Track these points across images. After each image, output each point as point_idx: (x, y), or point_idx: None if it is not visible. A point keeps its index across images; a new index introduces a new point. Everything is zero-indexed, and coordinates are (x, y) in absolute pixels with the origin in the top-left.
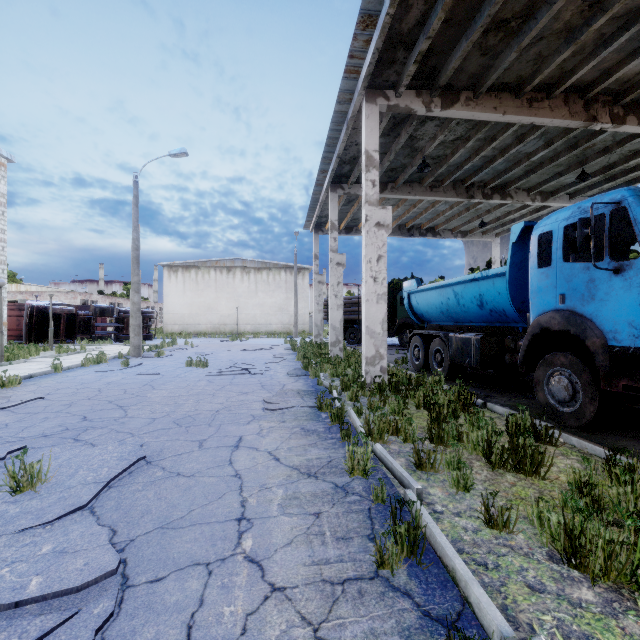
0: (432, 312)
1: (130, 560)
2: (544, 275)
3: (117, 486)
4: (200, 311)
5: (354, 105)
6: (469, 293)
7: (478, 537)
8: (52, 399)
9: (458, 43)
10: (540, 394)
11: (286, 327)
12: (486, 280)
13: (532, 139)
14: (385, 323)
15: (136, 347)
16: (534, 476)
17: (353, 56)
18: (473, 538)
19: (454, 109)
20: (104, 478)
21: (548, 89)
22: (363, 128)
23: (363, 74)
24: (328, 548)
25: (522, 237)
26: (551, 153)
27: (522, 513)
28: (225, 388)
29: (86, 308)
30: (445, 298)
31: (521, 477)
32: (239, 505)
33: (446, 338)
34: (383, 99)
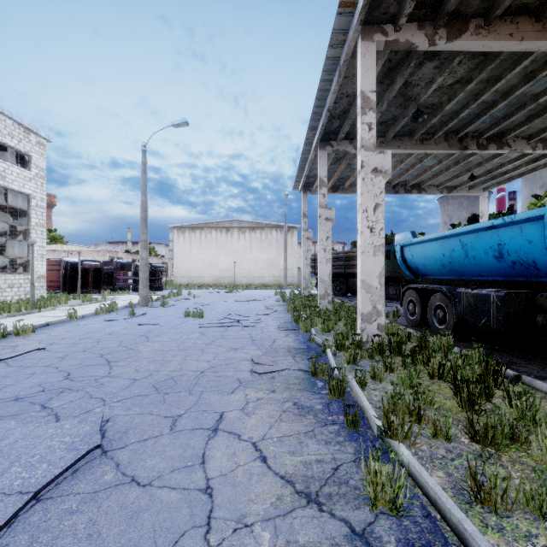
0: (430, 265)
1: None
2: None
3: (47, 499)
4: (203, 266)
5: (348, 46)
6: (483, 243)
7: None
8: (51, 350)
9: None
10: None
11: (277, 280)
12: (509, 227)
13: (543, 76)
14: (383, 277)
15: (144, 297)
16: None
17: None
18: None
19: (462, 39)
20: (33, 485)
21: None
22: (358, 69)
23: (360, 4)
24: None
25: None
26: None
27: None
28: (215, 342)
29: (111, 263)
30: (448, 250)
31: None
32: None
33: (450, 293)
34: (380, 35)
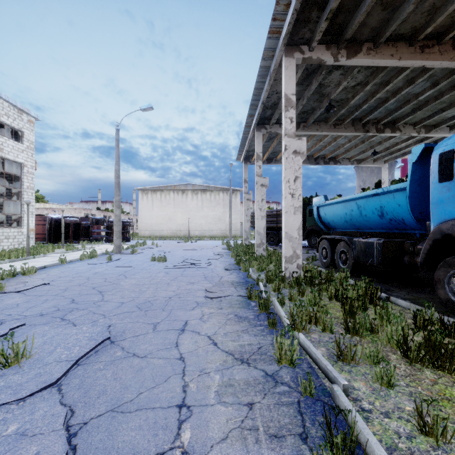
0: (337, 221)
1: (79, 447)
2: (445, 188)
3: (84, 364)
4: (163, 221)
5: (276, 60)
6: (371, 205)
7: (414, 446)
8: (54, 285)
9: (363, 1)
10: (441, 291)
11: (223, 232)
12: (387, 194)
13: (420, 81)
14: (301, 230)
15: (117, 246)
16: (454, 374)
17: (275, 19)
18: (409, 447)
19: (357, 58)
20: (74, 356)
21: (438, 37)
22: (283, 77)
23: (283, 33)
24: (262, 448)
25: (421, 157)
26: (436, 92)
27: (453, 417)
28: (177, 279)
29: (87, 219)
30: (349, 210)
31: (440, 374)
32: (181, 390)
33: (350, 242)
34: (299, 53)
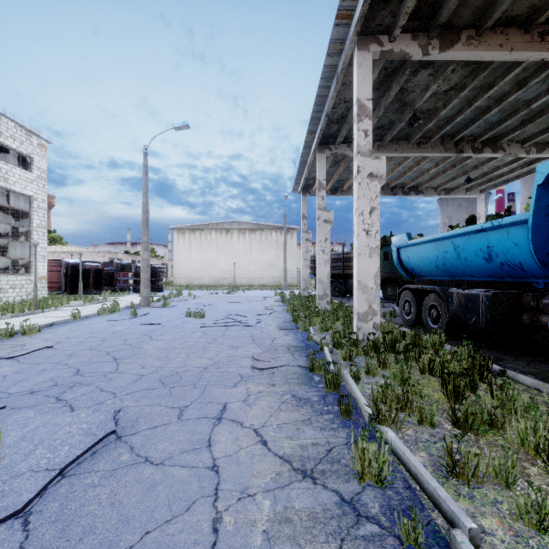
0: (425, 266)
1: None
2: None
3: (71, 475)
4: (203, 267)
5: (345, 55)
6: (473, 245)
7: None
8: (58, 348)
9: None
10: None
11: (276, 281)
12: (497, 230)
13: (534, 83)
14: (378, 278)
15: (145, 298)
16: None
17: None
18: None
19: (454, 50)
20: (58, 463)
21: None
22: (355, 77)
23: (356, 17)
24: None
25: None
26: None
27: None
28: (217, 341)
29: (111, 264)
30: (442, 251)
31: None
32: (210, 528)
33: (443, 293)
34: (376, 45)
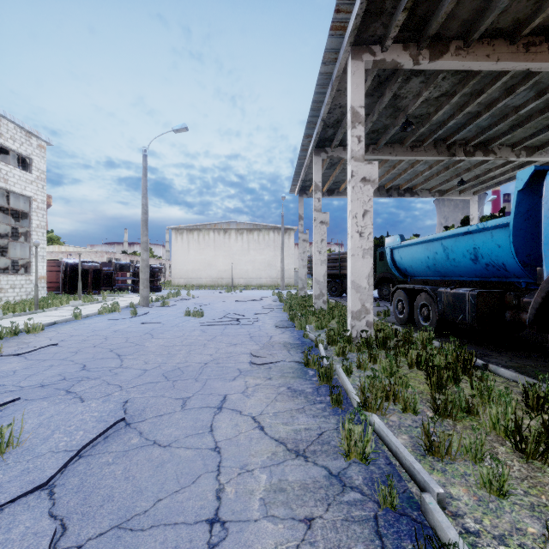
0: (417, 267)
1: None
2: None
3: (87, 456)
4: (201, 267)
5: (339, 64)
6: (461, 247)
7: None
8: (63, 346)
9: None
10: None
11: (274, 281)
12: (482, 232)
13: (522, 91)
14: (371, 278)
15: (145, 298)
16: None
17: (339, 10)
18: None
19: (443, 60)
20: (75, 445)
21: (547, 31)
22: (348, 85)
23: (349, 29)
24: None
25: (529, 184)
26: (542, 105)
27: None
28: (216, 338)
29: (110, 265)
30: (432, 252)
31: None
32: (214, 496)
33: (434, 293)
34: (369, 55)
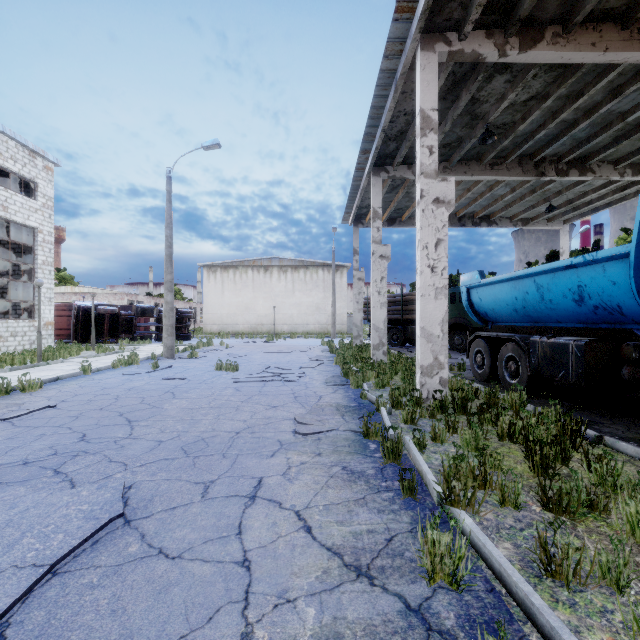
0: (500, 310)
1: None
2: None
3: (64, 573)
4: (238, 311)
5: (406, 57)
6: (561, 284)
7: None
8: (63, 408)
9: None
10: None
11: (323, 327)
12: (591, 266)
13: (631, 92)
14: (446, 324)
15: (169, 348)
16: None
17: None
18: None
19: (537, 50)
20: (49, 557)
21: None
22: (417, 83)
23: (419, 10)
24: None
25: None
26: None
27: None
28: (252, 399)
29: (130, 308)
30: (521, 292)
31: None
32: None
33: (524, 343)
34: (443, 44)
